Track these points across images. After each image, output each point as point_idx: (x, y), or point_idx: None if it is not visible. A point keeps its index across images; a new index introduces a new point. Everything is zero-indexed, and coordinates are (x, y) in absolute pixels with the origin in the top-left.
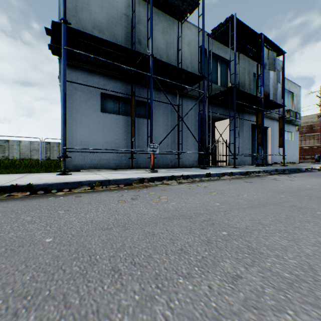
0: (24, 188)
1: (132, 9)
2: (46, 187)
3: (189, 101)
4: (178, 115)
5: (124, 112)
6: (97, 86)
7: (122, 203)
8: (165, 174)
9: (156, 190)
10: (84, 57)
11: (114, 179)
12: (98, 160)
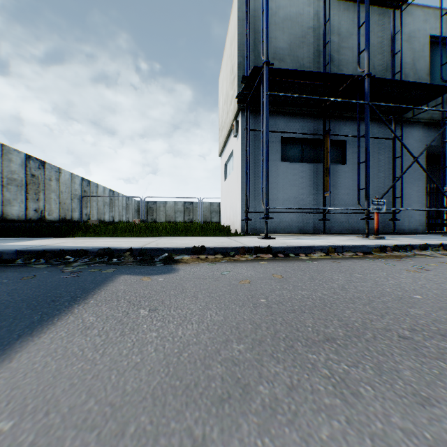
0: (264, 250)
1: (324, 17)
2: (282, 251)
3: (408, 129)
4: (392, 153)
5: (308, 158)
6: (276, 130)
7: (415, 273)
8: (405, 241)
9: (428, 262)
10: (271, 98)
11: (347, 245)
12: (277, 223)
